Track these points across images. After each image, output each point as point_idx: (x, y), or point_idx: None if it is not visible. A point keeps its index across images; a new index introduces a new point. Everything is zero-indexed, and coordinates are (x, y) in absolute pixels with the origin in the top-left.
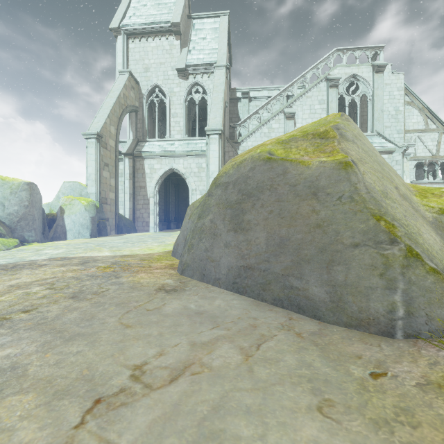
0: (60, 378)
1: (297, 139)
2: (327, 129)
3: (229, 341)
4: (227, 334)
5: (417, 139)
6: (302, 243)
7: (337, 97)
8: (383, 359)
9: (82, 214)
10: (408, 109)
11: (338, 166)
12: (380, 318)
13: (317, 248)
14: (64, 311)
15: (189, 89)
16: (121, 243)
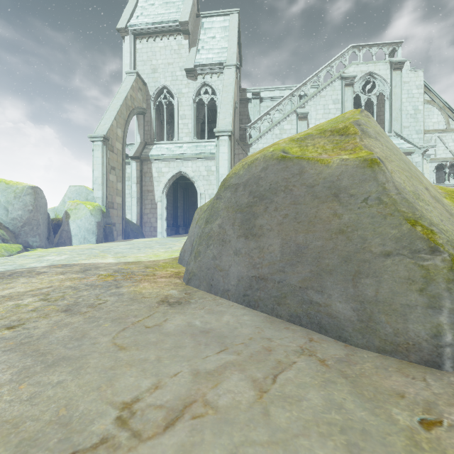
0: (30, 420)
1: (314, 137)
2: (347, 125)
3: (239, 370)
4: (236, 359)
5: (438, 140)
6: (323, 251)
7: (352, 96)
8: (434, 400)
9: (87, 219)
10: (428, 109)
11: (363, 164)
12: (422, 344)
13: (340, 257)
14: (53, 327)
15: (197, 89)
16: (127, 249)
